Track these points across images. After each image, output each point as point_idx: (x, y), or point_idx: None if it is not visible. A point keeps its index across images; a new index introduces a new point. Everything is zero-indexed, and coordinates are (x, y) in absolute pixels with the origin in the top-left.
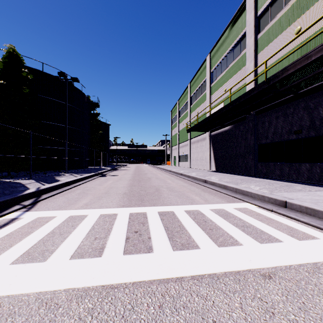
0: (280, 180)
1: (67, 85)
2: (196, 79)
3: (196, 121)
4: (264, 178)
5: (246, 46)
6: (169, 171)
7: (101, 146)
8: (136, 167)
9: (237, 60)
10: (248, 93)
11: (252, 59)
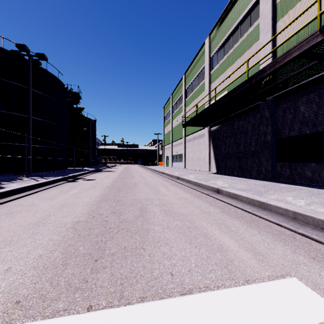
0: (319, 188)
1: (31, 63)
2: (192, 69)
3: (192, 116)
4: (290, 183)
5: (260, 14)
6: (162, 173)
7: (85, 145)
8: (125, 168)
9: (246, 36)
10: (280, 59)
11: (268, 29)
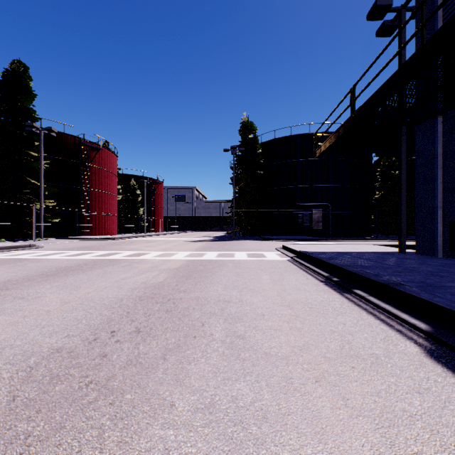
0: None
1: None
2: None
3: None
4: None
5: None
6: None
7: None
8: None
9: None
10: None
11: None
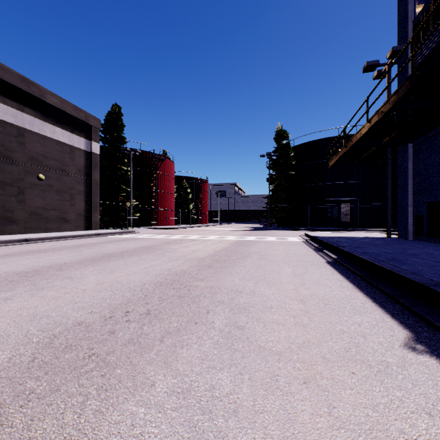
0: None
1: None
2: None
3: None
4: None
5: None
6: None
7: None
8: None
9: None
10: None
11: None
